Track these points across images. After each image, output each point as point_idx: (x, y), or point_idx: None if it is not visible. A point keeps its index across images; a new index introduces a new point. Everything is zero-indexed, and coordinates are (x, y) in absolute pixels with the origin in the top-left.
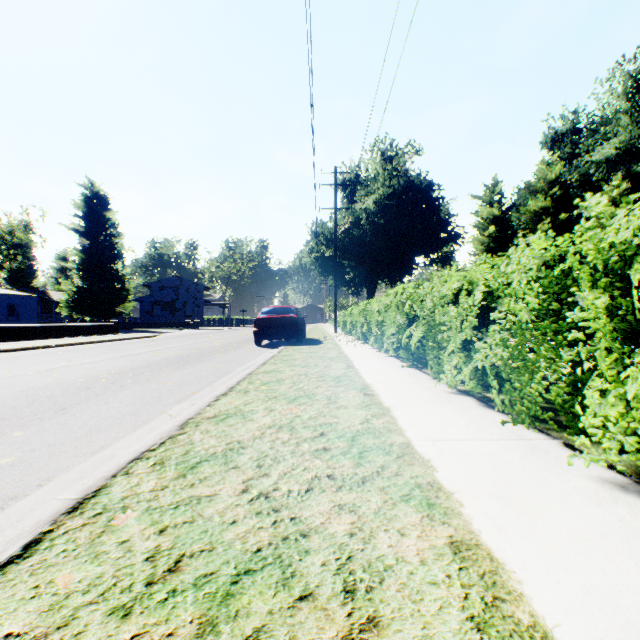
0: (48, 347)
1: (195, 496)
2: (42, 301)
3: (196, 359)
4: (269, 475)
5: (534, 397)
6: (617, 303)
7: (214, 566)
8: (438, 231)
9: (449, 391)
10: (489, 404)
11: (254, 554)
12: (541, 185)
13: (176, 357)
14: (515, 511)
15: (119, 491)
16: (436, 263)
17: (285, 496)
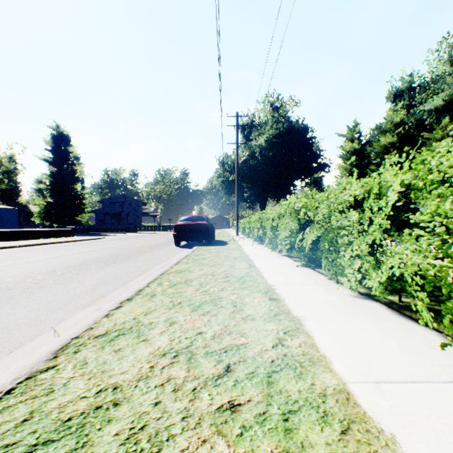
0: (11, 247)
1: None
2: (24, 213)
3: (123, 258)
4: None
5: None
6: None
7: None
8: (311, 162)
9: (352, 294)
10: (403, 313)
11: None
12: (389, 126)
13: (108, 256)
14: None
15: None
16: (309, 185)
17: None
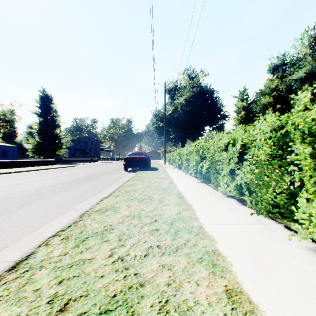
0: (20, 172)
1: (82, 259)
2: (20, 148)
3: (94, 178)
4: (125, 246)
5: (268, 201)
6: (315, 151)
7: (87, 307)
8: (216, 114)
9: (222, 196)
10: (243, 203)
11: (111, 298)
12: (267, 91)
13: (84, 177)
14: (261, 269)
15: (40, 256)
16: (215, 130)
17: (132, 259)
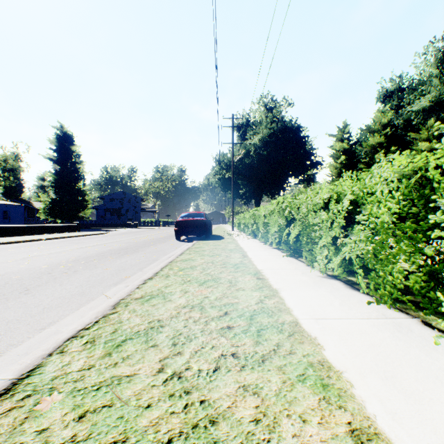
0: (27, 241)
1: (116, 376)
2: (27, 209)
3: (132, 250)
4: (182, 354)
5: (396, 284)
6: None
7: None
8: (304, 160)
9: (321, 276)
10: (354, 286)
11: None
12: (377, 127)
13: (118, 249)
14: (401, 393)
15: (51, 371)
16: (303, 182)
17: (195, 376)
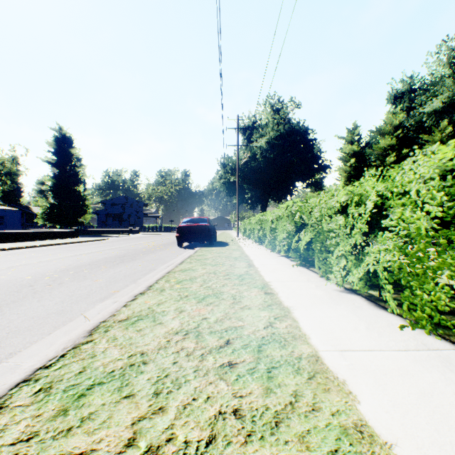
0: (20, 248)
1: None
2: (26, 214)
3: (130, 258)
4: (165, 410)
5: (440, 305)
6: None
7: None
8: (312, 163)
9: (338, 289)
10: (378, 304)
11: None
12: (388, 129)
13: (114, 256)
14: None
15: None
16: (310, 186)
17: None
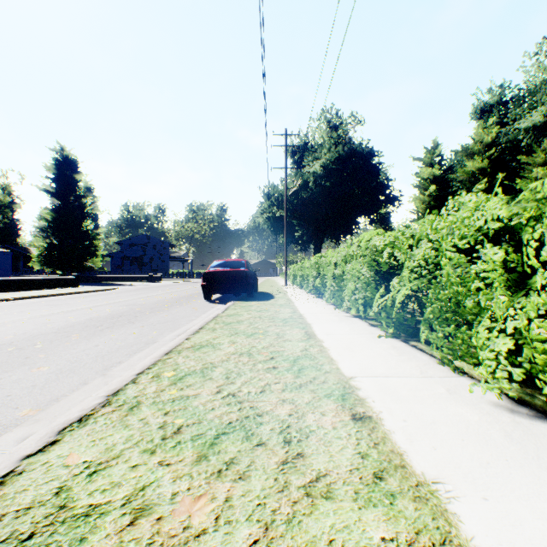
0: None
1: None
2: (24, 257)
3: (127, 319)
4: None
5: None
6: None
7: None
8: (377, 194)
9: (501, 403)
10: None
11: None
12: (478, 147)
13: (106, 316)
14: None
15: None
16: (375, 223)
17: None
